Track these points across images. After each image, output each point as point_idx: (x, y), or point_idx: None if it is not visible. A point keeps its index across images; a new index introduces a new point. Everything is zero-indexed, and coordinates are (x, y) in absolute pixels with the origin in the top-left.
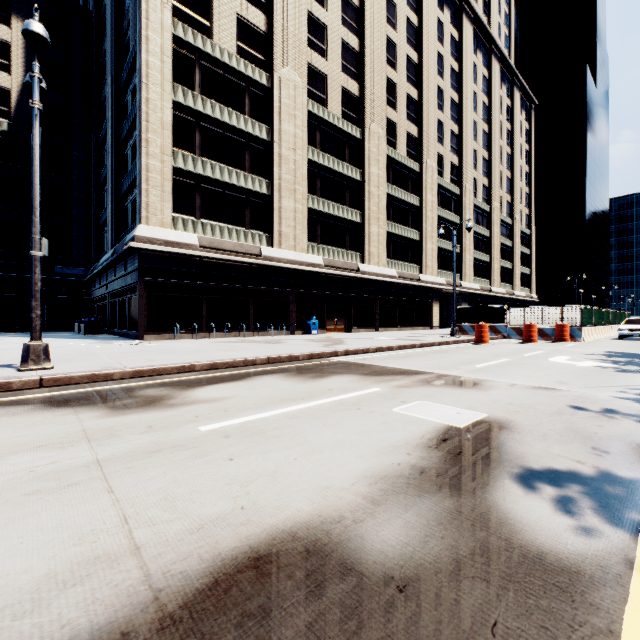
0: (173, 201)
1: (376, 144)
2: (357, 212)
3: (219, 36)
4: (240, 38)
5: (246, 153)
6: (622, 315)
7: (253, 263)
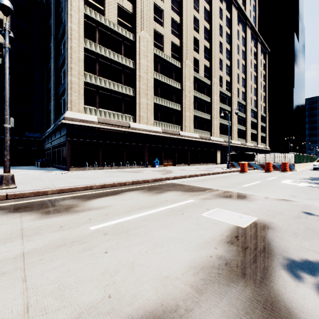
0: (84, 99)
1: (188, 70)
2: (179, 105)
3: (108, 14)
4: (119, 16)
5: (122, 75)
6: (313, 157)
7: (126, 131)
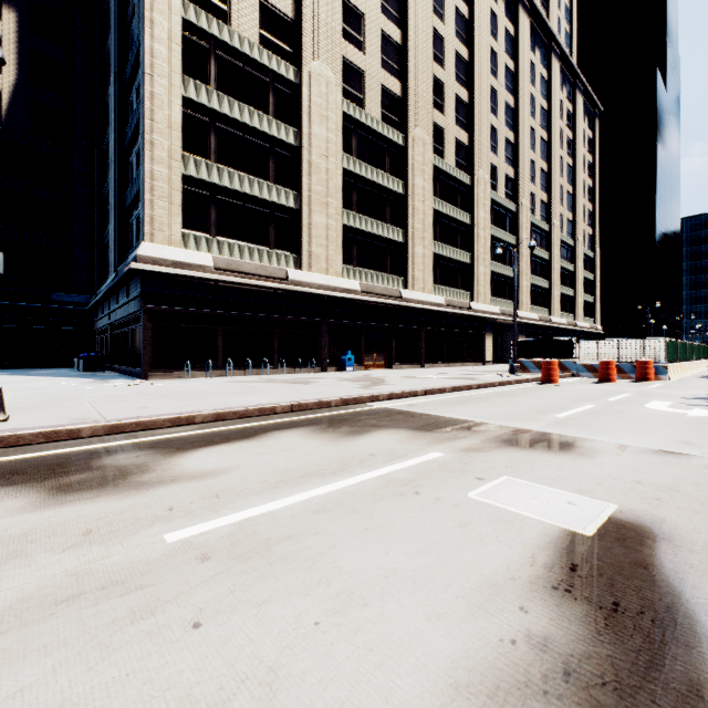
0: (183, 215)
1: (421, 152)
2: (399, 230)
3: (238, 22)
4: (263, 25)
5: (270, 160)
6: (705, 349)
7: (278, 288)
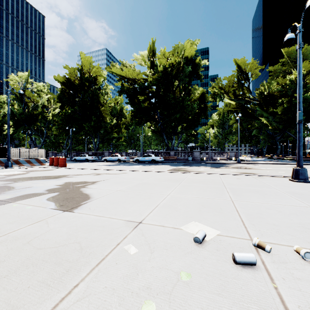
0: None
1: None
2: None
3: None
4: None
5: None
6: None
7: None
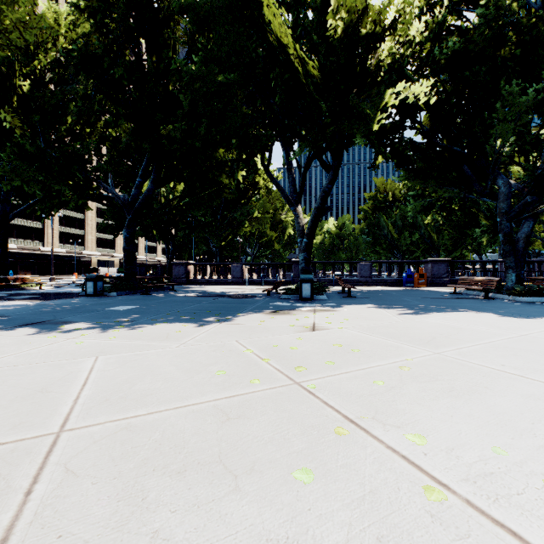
0: None
1: None
2: (40, 223)
3: None
4: None
5: None
6: None
7: None
